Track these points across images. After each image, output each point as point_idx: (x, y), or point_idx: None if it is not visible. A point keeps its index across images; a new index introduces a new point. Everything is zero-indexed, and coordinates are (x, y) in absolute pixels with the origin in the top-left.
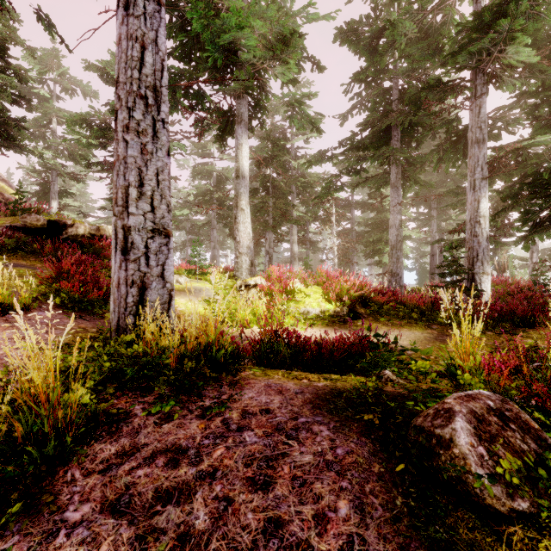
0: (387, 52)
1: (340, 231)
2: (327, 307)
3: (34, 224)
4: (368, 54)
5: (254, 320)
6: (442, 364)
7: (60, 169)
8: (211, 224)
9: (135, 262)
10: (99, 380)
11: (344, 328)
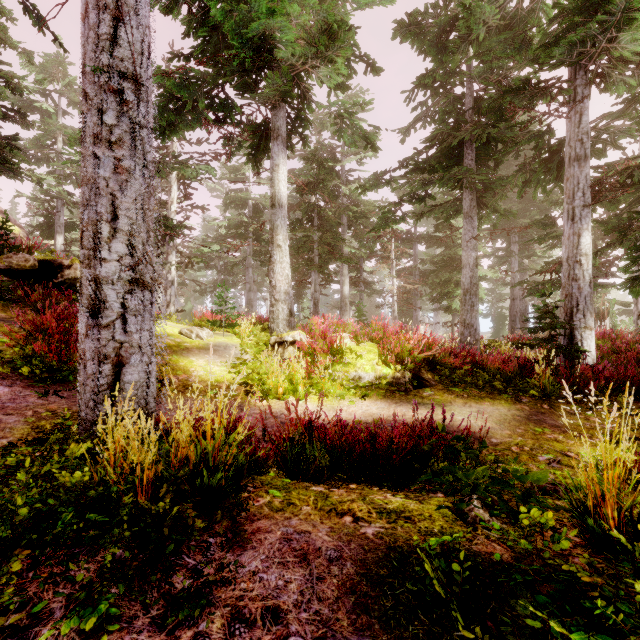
0: (460, 49)
1: (400, 270)
2: (384, 372)
3: (21, 265)
4: (435, 52)
5: (290, 389)
6: (543, 462)
7: (66, 197)
8: (246, 262)
9: (107, 328)
10: (12, 534)
11: (406, 401)
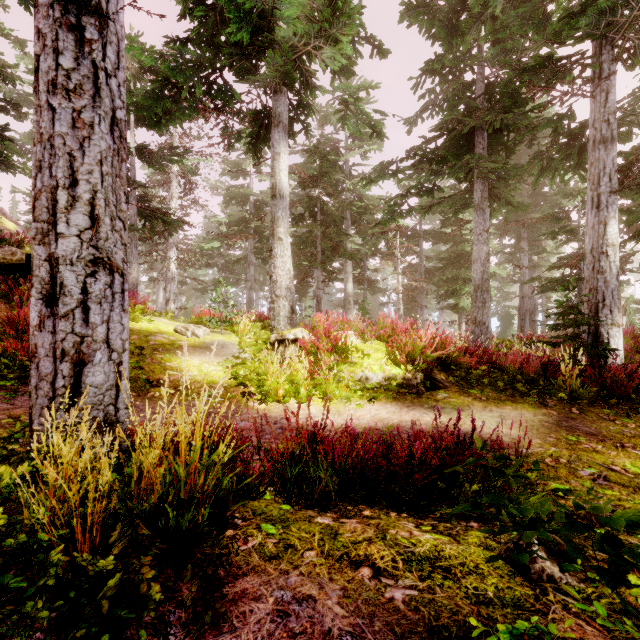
0: (472, 30)
1: (405, 267)
2: (393, 372)
3: (7, 259)
4: (445, 34)
5: (291, 391)
6: (587, 479)
7: None
8: (247, 259)
9: (63, 318)
10: None
11: (419, 404)
